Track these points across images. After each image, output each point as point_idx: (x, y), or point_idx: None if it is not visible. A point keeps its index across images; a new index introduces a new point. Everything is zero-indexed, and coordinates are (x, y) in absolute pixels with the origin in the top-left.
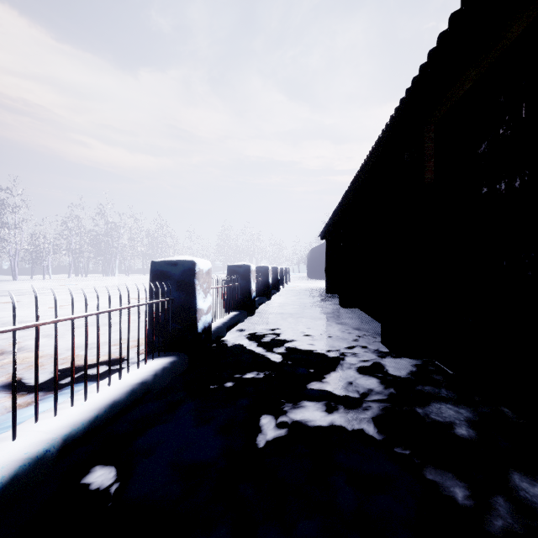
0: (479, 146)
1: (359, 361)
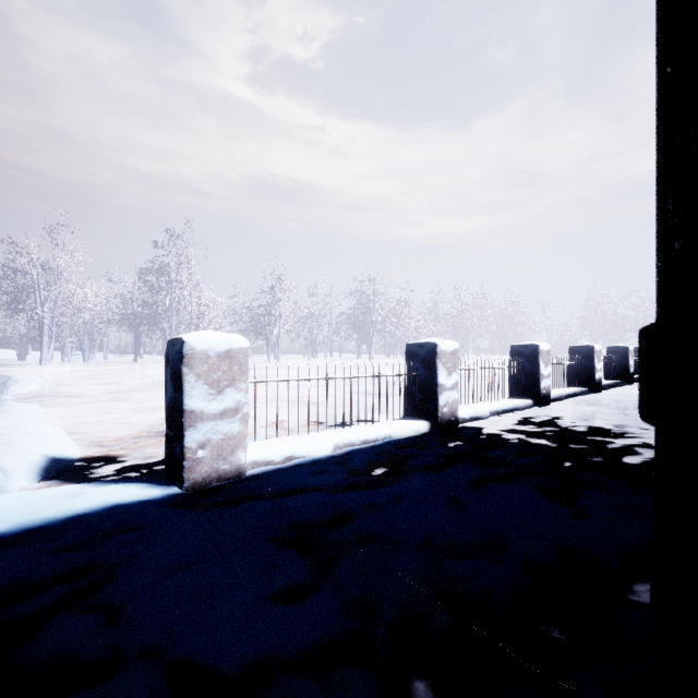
0: None
1: None
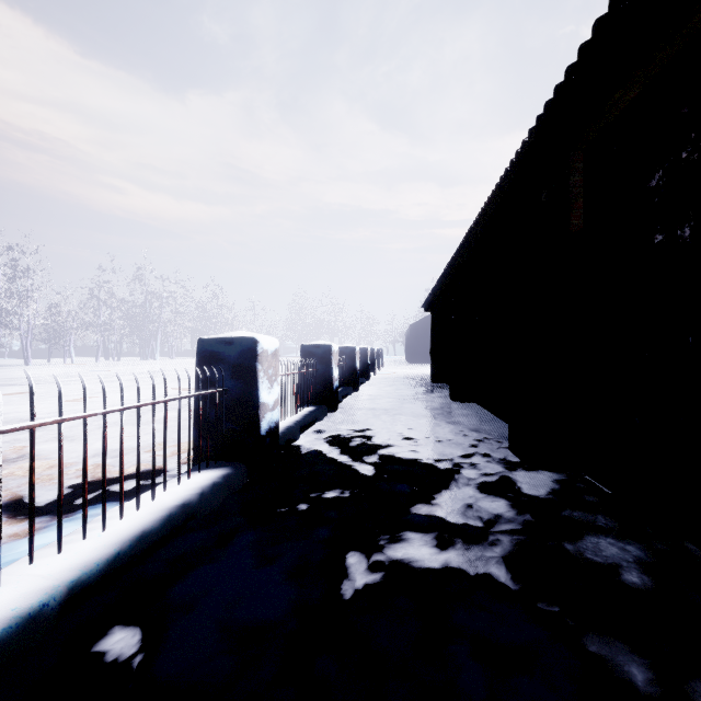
0: (650, 178)
1: (480, 474)
